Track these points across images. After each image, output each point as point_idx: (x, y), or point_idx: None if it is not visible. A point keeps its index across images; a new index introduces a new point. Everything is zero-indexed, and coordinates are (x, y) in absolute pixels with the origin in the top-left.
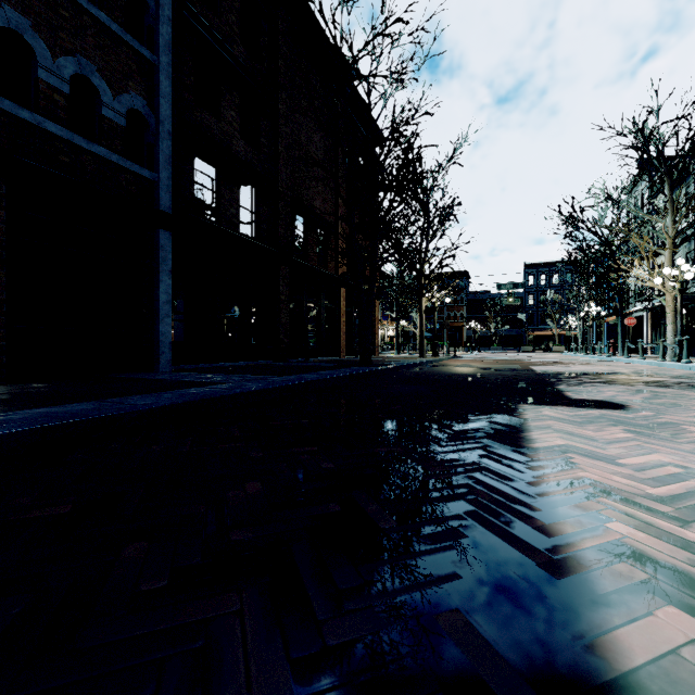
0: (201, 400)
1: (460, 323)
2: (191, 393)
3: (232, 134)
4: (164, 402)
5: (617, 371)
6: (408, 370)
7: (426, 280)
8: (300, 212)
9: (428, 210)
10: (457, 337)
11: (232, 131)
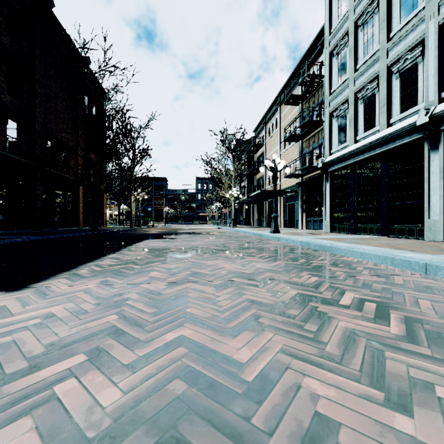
0: (22, 241)
1: (162, 207)
2: (11, 240)
3: (1, 90)
4: (7, 242)
5: (206, 231)
6: (119, 233)
7: (133, 186)
8: (50, 139)
9: (134, 149)
10: (160, 215)
11: (1, 89)
